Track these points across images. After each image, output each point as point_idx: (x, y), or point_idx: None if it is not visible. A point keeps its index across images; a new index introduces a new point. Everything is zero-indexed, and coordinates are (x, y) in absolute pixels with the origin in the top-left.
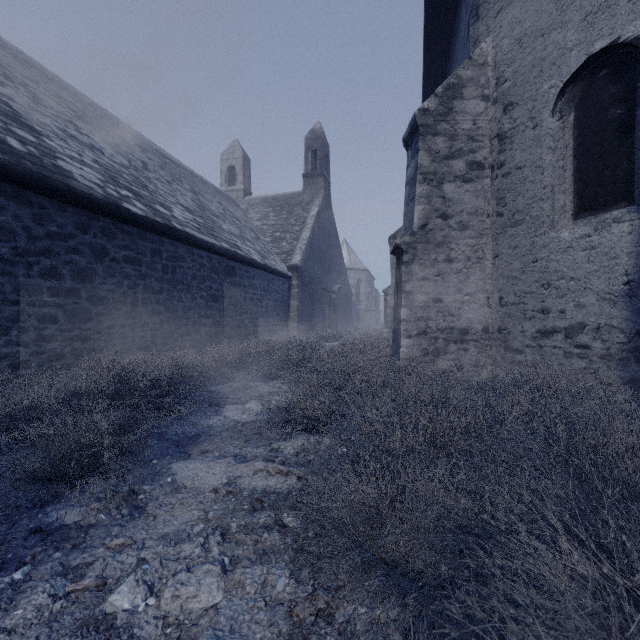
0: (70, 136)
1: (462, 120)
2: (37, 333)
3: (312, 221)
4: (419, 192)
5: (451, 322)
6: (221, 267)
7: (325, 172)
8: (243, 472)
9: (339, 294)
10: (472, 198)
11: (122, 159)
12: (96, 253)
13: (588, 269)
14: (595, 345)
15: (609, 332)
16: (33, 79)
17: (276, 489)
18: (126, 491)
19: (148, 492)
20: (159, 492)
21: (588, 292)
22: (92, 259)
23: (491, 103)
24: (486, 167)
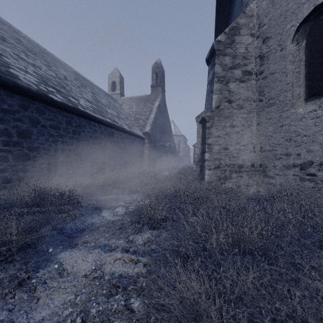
0: (21, 58)
1: (239, 47)
2: None
3: (155, 109)
4: (215, 87)
5: (233, 161)
6: (106, 132)
7: (162, 84)
8: (107, 260)
9: (169, 148)
10: (245, 91)
11: (52, 73)
12: (32, 122)
13: (315, 130)
14: (319, 174)
15: None
16: (4, 30)
17: (128, 274)
18: (22, 277)
19: (39, 277)
20: (47, 276)
21: (315, 143)
22: (30, 125)
23: (256, 38)
24: (253, 74)
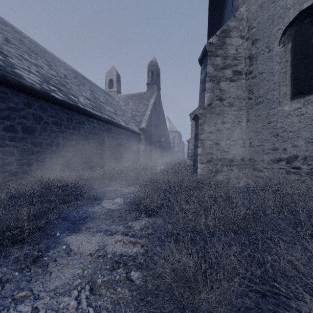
0: (24, 58)
1: (230, 48)
2: (2, 161)
3: (151, 106)
4: (207, 86)
5: (224, 155)
6: (104, 128)
7: (157, 82)
8: (109, 242)
9: (164, 143)
10: (235, 90)
11: (53, 72)
12: (36, 119)
13: (299, 126)
14: (303, 167)
15: (311, 160)
16: (7, 31)
17: (128, 253)
18: (35, 255)
19: (50, 255)
20: (57, 255)
21: (299, 138)
22: (34, 122)
23: (245, 40)
24: (243, 73)
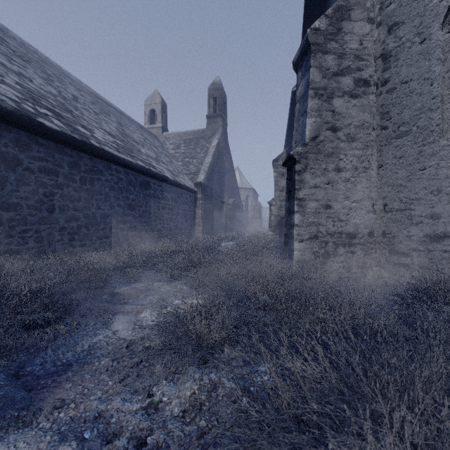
0: None
1: (350, 40)
2: None
3: (213, 150)
4: (311, 106)
5: (340, 227)
6: (137, 181)
7: (223, 114)
8: None
9: (233, 206)
10: (359, 112)
11: (52, 89)
12: (7, 162)
13: None
14: None
15: None
16: None
17: None
18: None
19: None
20: None
21: None
22: (2, 167)
23: (376, 25)
24: (371, 84)
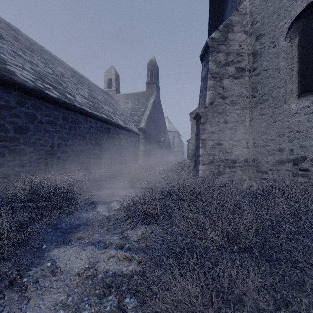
0: (18, 55)
1: (233, 44)
2: None
3: (150, 106)
4: (209, 84)
5: (227, 156)
6: (102, 128)
7: (157, 81)
8: (100, 258)
9: (164, 143)
10: (238, 87)
11: (49, 70)
12: (29, 118)
13: (308, 125)
14: (312, 169)
15: None
16: (2, 27)
17: (122, 272)
18: (13, 276)
19: (30, 275)
20: (39, 275)
21: (308, 139)
22: (27, 121)
23: (249, 35)
24: (246, 70)
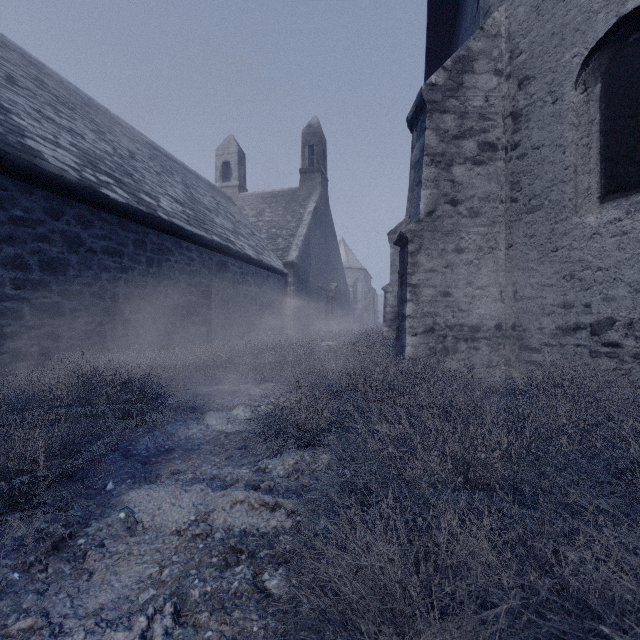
0: (46, 118)
1: (473, 96)
2: None
3: (309, 217)
4: (426, 175)
5: (461, 318)
6: (212, 262)
7: (322, 168)
8: (218, 504)
9: (336, 293)
10: (484, 182)
11: (106, 146)
12: (70, 242)
13: (618, 257)
14: (627, 343)
15: None
16: (11, 61)
17: (259, 529)
18: (59, 535)
19: (90, 534)
20: (105, 534)
21: (618, 283)
22: (65, 249)
23: (504, 78)
24: (499, 148)
